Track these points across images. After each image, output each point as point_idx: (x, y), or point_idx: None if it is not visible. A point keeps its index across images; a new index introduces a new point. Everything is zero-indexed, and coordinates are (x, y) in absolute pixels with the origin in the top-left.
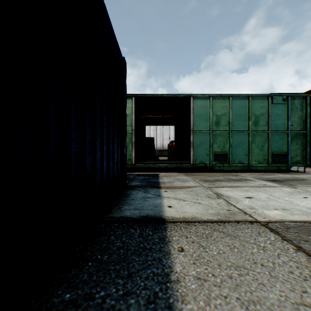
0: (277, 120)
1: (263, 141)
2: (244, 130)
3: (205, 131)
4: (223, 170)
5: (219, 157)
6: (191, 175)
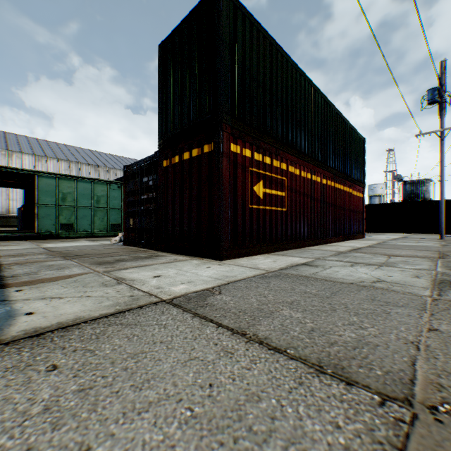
0: (115, 200)
1: (104, 215)
2: (88, 206)
3: (52, 205)
4: (70, 237)
5: (66, 226)
6: (33, 241)
